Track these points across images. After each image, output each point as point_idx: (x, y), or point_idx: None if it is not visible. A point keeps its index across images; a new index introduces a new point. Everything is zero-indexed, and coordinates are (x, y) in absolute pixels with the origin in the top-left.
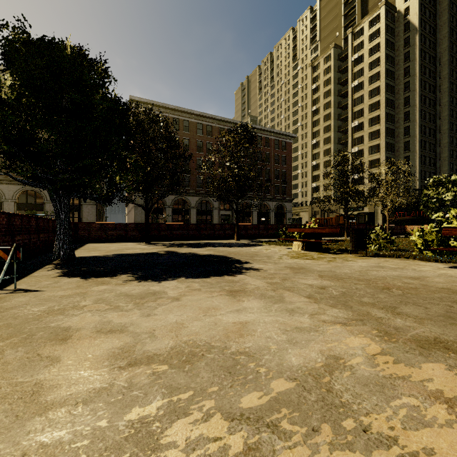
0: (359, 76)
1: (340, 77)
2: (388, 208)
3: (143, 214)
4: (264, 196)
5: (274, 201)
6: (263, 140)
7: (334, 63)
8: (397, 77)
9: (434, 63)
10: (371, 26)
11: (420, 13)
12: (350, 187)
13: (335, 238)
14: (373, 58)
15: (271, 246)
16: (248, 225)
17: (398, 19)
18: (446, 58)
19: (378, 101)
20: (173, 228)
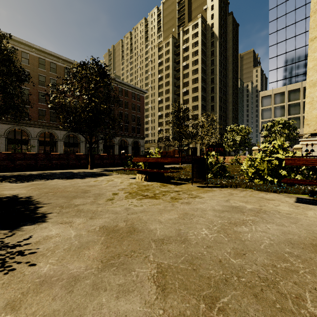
0: (187, 59)
1: (175, 58)
2: (205, 145)
3: (3, 144)
4: (124, 133)
5: (131, 138)
6: (123, 91)
7: (172, 48)
8: (207, 65)
9: (225, 61)
10: (193, 29)
11: (219, 28)
12: (184, 128)
13: (174, 165)
14: (194, 50)
15: (118, 176)
16: (104, 155)
17: (208, 29)
18: (231, 59)
19: (197, 78)
20: (15, 158)
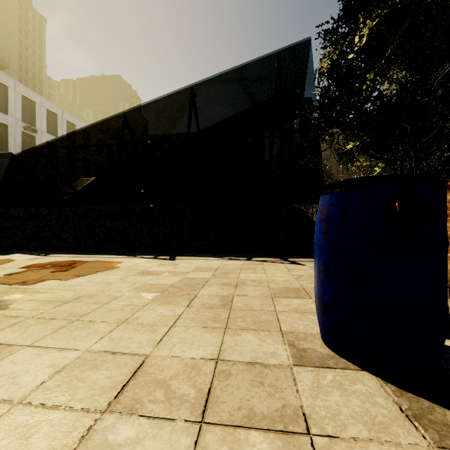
0: None
1: None
2: None
3: None
4: None
5: None
6: None
7: None
8: None
9: None
10: None
11: None
12: None
13: None
14: None
15: None
16: None
17: None
18: None
19: None
20: None
